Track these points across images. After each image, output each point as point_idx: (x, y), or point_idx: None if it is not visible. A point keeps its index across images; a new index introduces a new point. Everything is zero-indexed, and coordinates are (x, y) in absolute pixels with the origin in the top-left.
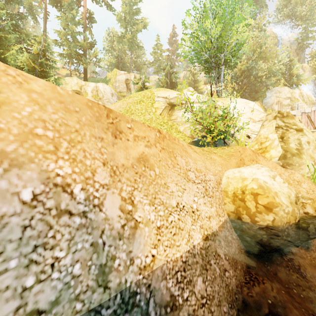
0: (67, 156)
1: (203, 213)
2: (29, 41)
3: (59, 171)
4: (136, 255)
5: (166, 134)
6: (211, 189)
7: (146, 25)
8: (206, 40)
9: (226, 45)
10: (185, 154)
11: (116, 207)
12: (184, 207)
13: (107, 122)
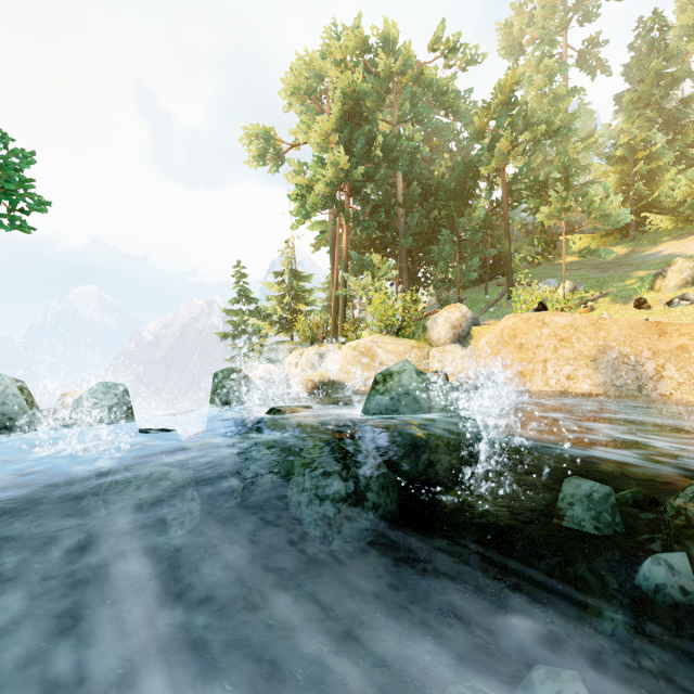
0: (629, 346)
1: None
2: (693, 150)
3: (625, 351)
4: (658, 388)
5: None
6: None
7: None
8: None
9: None
10: None
11: (652, 367)
12: None
13: (655, 329)
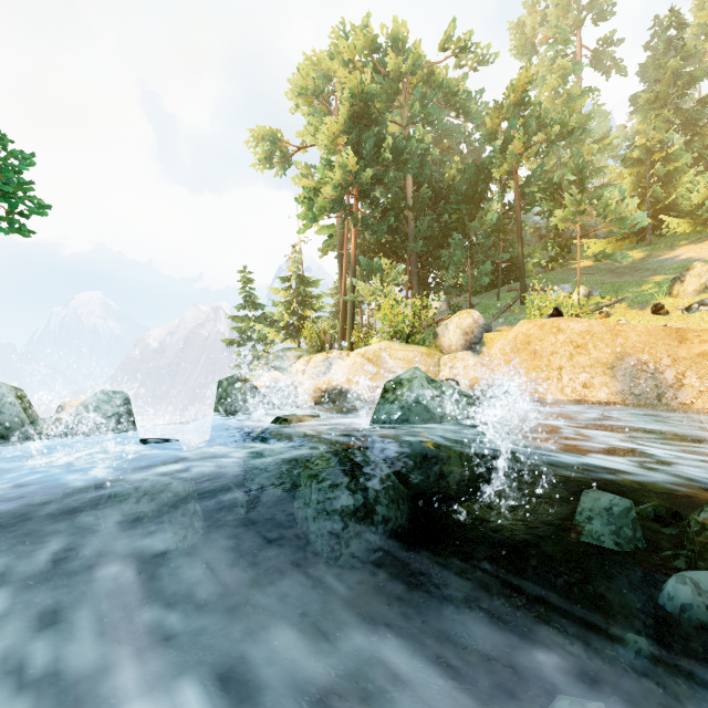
0: (647, 353)
1: None
2: None
3: (643, 358)
4: (679, 397)
5: None
6: None
7: None
8: None
9: None
10: None
11: (672, 375)
12: None
13: (675, 336)
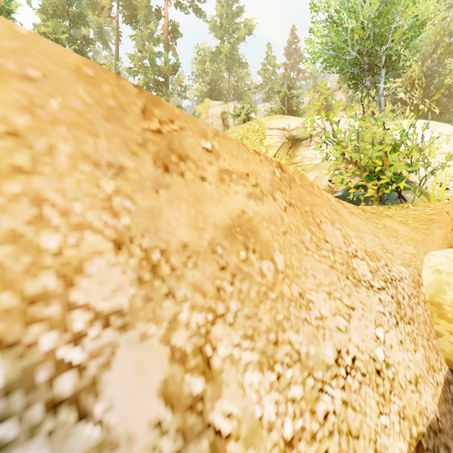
0: None
1: (401, 370)
2: None
3: None
4: None
5: (295, 174)
6: (407, 302)
7: (252, 30)
8: (352, 30)
9: (392, 29)
10: (338, 218)
11: (150, 388)
12: (355, 362)
13: (142, 126)
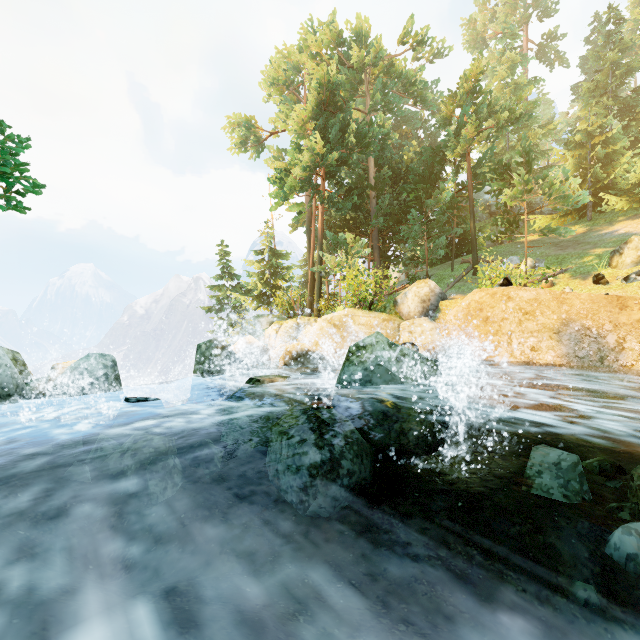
0: (591, 319)
1: None
2: None
3: (587, 323)
4: (620, 359)
5: None
6: None
7: None
8: None
9: None
10: None
11: (613, 340)
12: None
13: (616, 303)
